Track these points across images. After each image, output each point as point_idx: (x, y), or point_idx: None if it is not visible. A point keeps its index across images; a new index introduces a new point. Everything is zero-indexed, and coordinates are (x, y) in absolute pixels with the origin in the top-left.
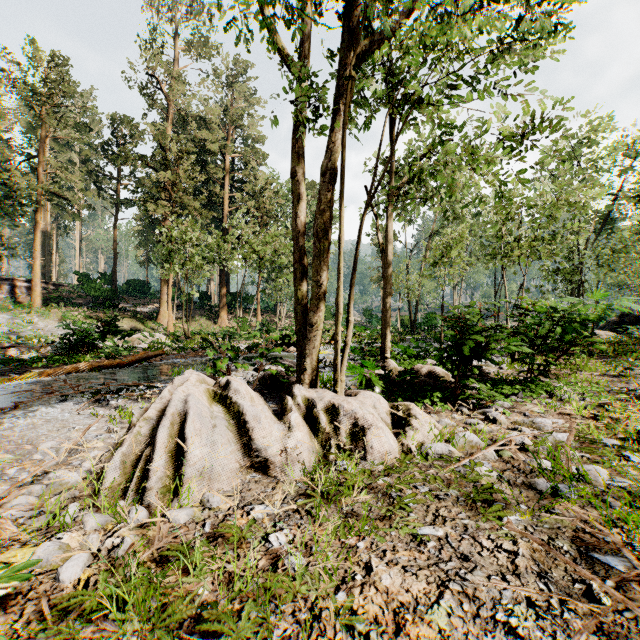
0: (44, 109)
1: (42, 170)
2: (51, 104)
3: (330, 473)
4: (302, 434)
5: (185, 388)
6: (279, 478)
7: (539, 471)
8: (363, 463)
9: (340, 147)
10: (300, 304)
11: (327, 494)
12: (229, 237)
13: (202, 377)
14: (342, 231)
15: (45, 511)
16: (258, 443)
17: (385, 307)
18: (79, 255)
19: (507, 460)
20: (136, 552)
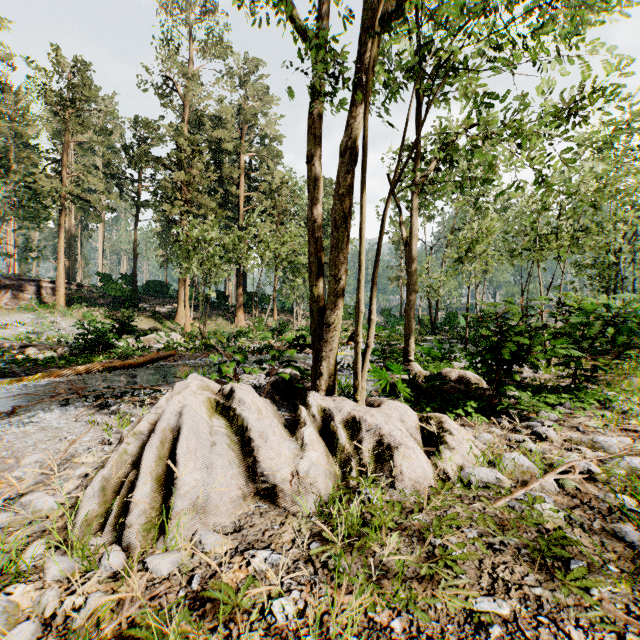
0: (67, 114)
1: (65, 173)
2: (73, 108)
3: (351, 508)
4: (317, 454)
5: (182, 397)
6: (289, 510)
7: (620, 512)
8: (391, 491)
9: (361, 123)
10: (316, 301)
11: (348, 535)
12: (245, 236)
13: (206, 383)
14: (363, 217)
15: (6, 549)
16: (264, 465)
17: (408, 305)
18: (102, 257)
19: (572, 493)
20: (99, 620)
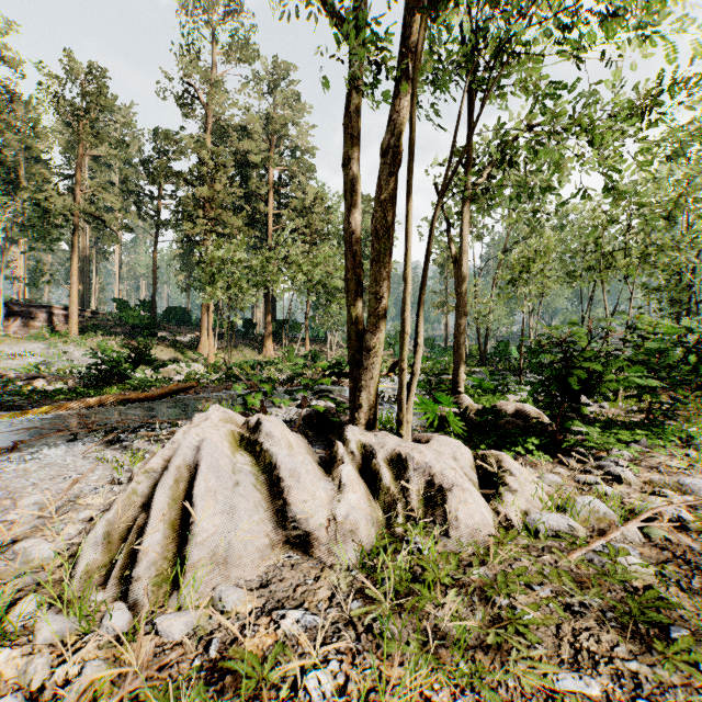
0: (81, 125)
1: (79, 190)
2: (87, 119)
3: (399, 560)
4: (357, 496)
5: (200, 430)
6: (325, 561)
7: None
8: (444, 541)
9: (406, 118)
10: (354, 323)
11: (395, 592)
12: (274, 257)
13: (229, 415)
14: (409, 225)
15: None
16: (296, 509)
17: (458, 330)
18: (119, 281)
19: (660, 544)
20: (96, 695)
